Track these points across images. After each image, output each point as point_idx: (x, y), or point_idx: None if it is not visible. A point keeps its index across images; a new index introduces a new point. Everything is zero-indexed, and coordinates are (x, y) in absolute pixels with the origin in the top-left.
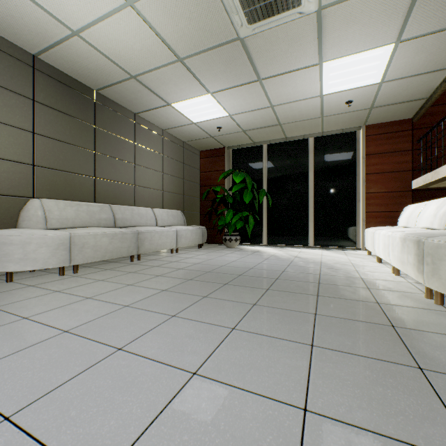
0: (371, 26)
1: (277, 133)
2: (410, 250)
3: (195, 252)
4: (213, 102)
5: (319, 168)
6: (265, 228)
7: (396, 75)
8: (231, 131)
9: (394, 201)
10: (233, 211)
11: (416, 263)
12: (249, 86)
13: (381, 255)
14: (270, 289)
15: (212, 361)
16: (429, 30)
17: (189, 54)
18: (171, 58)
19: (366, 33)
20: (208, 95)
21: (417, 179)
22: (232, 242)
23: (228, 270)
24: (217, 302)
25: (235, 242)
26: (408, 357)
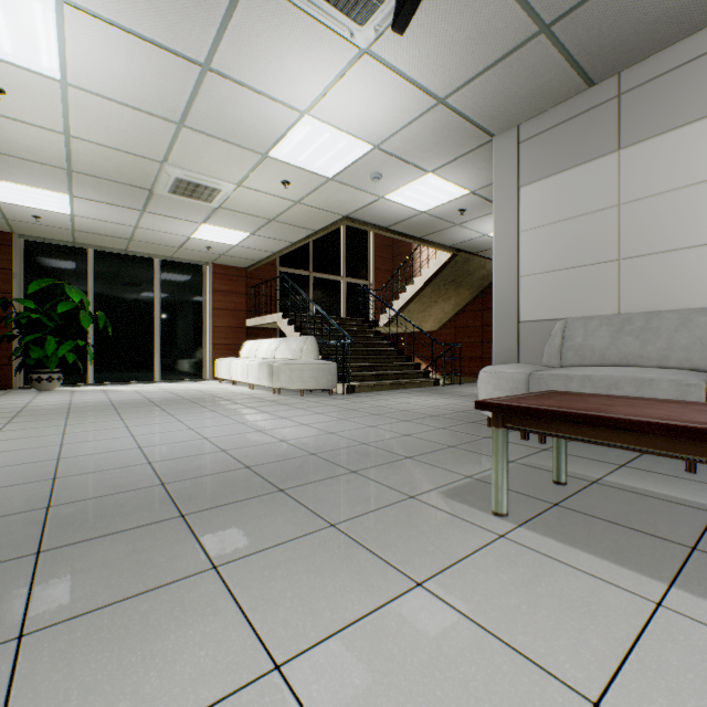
0: (242, 224)
1: (119, 244)
2: (266, 370)
3: (9, 399)
4: (65, 201)
5: (167, 295)
6: (93, 362)
7: (246, 246)
8: (52, 224)
9: (235, 336)
10: (55, 338)
11: (269, 377)
12: (127, 209)
13: (240, 378)
14: (196, 402)
15: (226, 415)
16: (268, 236)
17: (87, 173)
18: (58, 165)
19: (238, 225)
20: (67, 195)
21: (251, 319)
22: (54, 383)
23: (130, 401)
24: (180, 409)
25: (59, 382)
26: (280, 404)
